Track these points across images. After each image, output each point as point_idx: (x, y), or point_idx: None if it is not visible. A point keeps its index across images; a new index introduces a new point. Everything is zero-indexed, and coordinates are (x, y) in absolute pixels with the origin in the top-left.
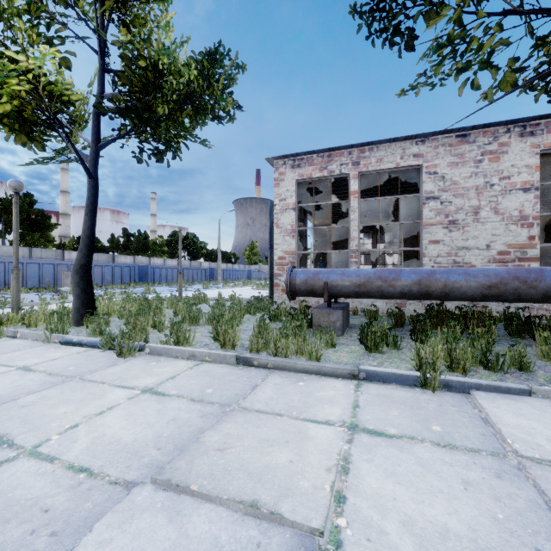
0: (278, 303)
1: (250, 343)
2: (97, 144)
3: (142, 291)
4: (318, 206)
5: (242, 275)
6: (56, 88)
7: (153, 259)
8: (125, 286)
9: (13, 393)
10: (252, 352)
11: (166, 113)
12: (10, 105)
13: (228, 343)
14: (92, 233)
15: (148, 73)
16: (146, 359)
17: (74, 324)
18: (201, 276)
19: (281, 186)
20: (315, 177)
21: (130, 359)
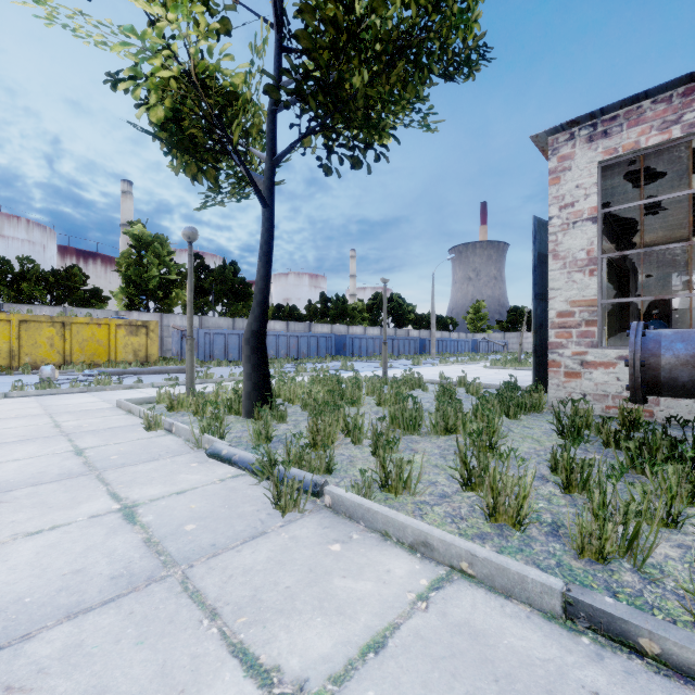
0: (557, 397)
1: (579, 530)
2: (273, 156)
3: (338, 367)
4: (620, 221)
5: (463, 347)
6: (211, 65)
7: (352, 328)
8: (321, 360)
9: (49, 600)
10: (583, 555)
11: (365, 81)
12: (162, 108)
13: (503, 507)
14: (266, 286)
15: (337, 14)
16: (323, 526)
17: (244, 414)
18: (408, 348)
19: (564, 181)
20: (646, 147)
21: (293, 519)
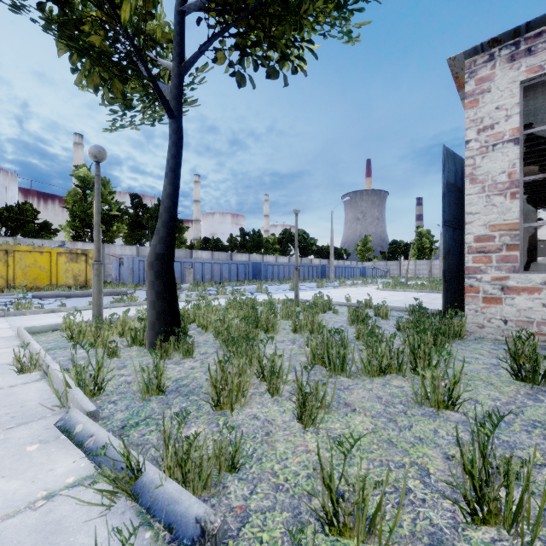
0: (474, 323)
1: None
2: (180, 63)
3: (254, 289)
4: None
5: (355, 273)
6: None
7: (266, 257)
8: (240, 283)
9: None
10: None
11: None
12: None
13: None
14: (173, 205)
15: None
16: None
17: (148, 346)
18: (312, 274)
19: (483, 103)
20: None
21: None
